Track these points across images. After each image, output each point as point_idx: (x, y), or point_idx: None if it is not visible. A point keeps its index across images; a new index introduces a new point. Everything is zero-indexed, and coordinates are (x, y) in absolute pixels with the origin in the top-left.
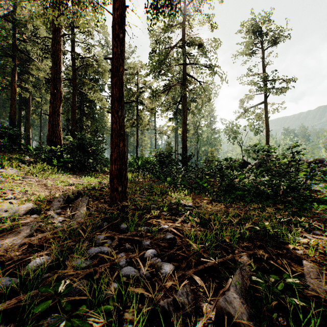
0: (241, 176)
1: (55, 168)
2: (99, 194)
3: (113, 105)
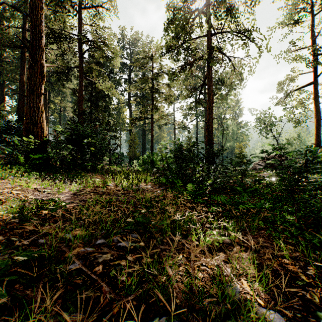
0: None
1: (8, 169)
2: None
3: None
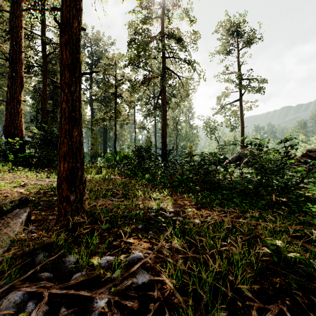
0: (224, 171)
1: (9, 165)
2: (56, 199)
3: (63, 75)
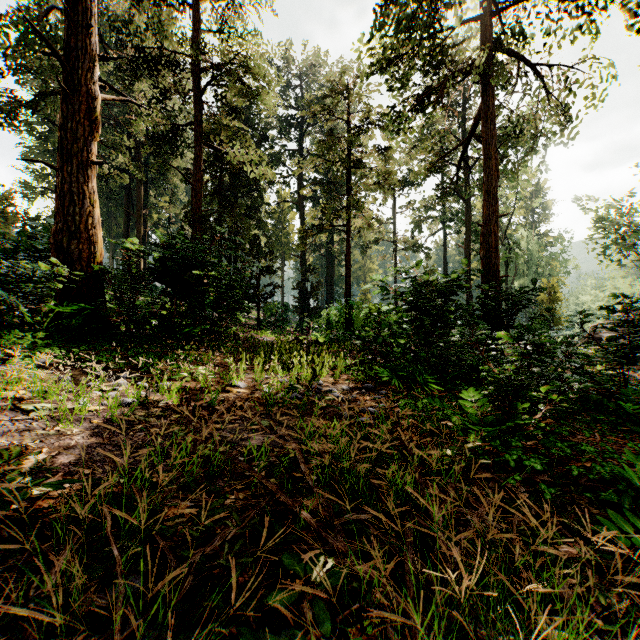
0: None
1: None
2: None
3: None
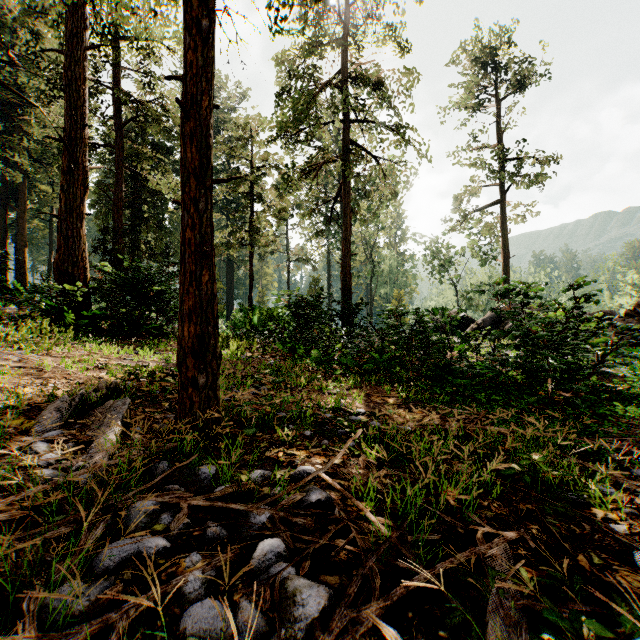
0: (462, 345)
1: (69, 332)
2: (161, 389)
3: (186, 186)
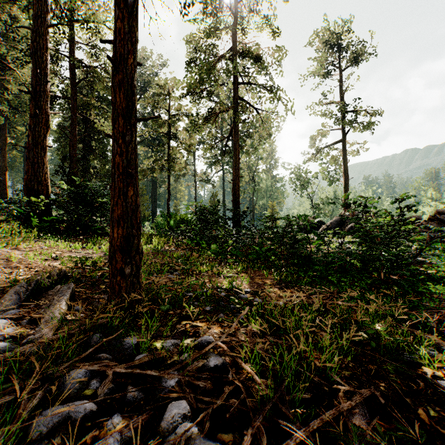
0: (318, 241)
1: (34, 232)
2: (100, 275)
3: (116, 123)
